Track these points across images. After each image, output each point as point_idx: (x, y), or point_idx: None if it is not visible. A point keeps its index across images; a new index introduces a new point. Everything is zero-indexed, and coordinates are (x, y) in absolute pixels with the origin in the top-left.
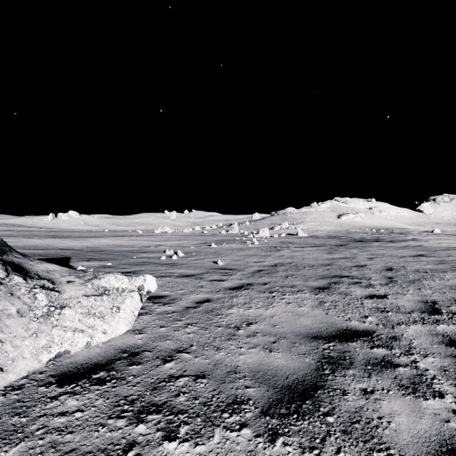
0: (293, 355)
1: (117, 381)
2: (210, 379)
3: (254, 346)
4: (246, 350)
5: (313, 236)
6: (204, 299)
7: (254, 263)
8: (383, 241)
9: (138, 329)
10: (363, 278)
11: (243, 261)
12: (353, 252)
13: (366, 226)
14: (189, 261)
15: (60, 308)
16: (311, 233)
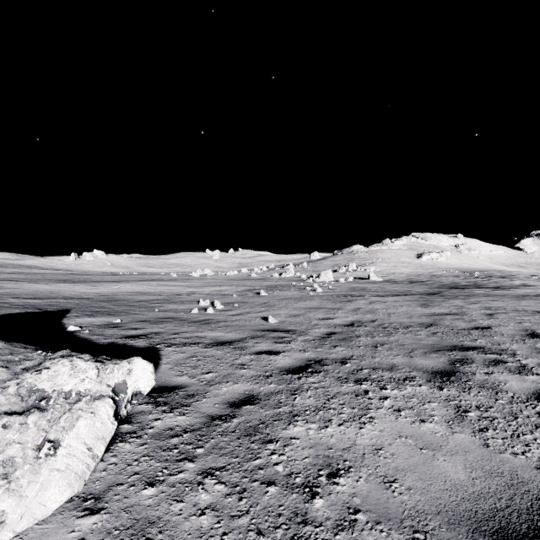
0: None
1: None
2: None
3: None
4: None
5: (389, 281)
6: (245, 396)
7: (320, 320)
8: (487, 288)
9: (95, 493)
10: (502, 351)
11: (304, 317)
12: (458, 304)
13: (454, 268)
14: (230, 316)
15: None
16: (386, 276)
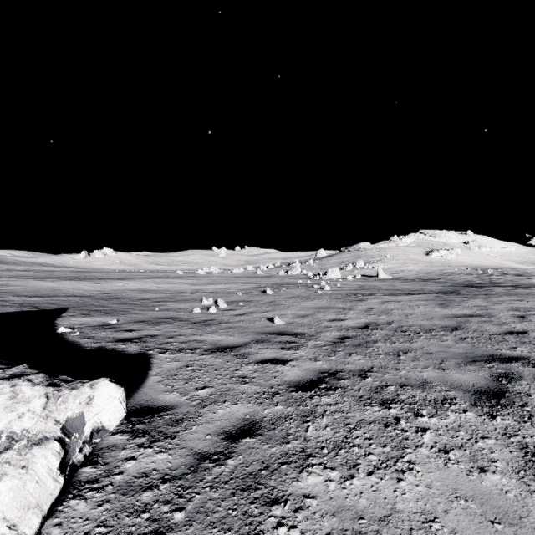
0: None
1: None
2: None
3: None
4: None
5: (399, 279)
6: (245, 422)
7: (331, 322)
8: (506, 286)
9: None
10: None
11: (312, 317)
12: (480, 304)
13: (466, 266)
14: (233, 316)
15: None
16: (395, 274)
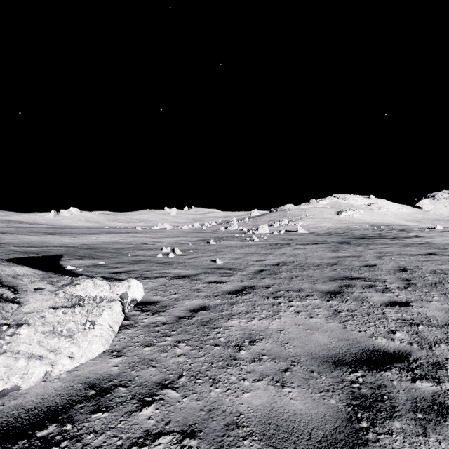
0: (312, 392)
1: (68, 444)
2: (202, 439)
3: (260, 377)
4: (250, 383)
5: (313, 233)
6: (200, 306)
7: (255, 262)
8: (386, 238)
9: (117, 349)
10: (377, 280)
11: (243, 259)
12: (359, 250)
13: (366, 223)
14: (187, 259)
15: (14, 327)
16: (311, 229)
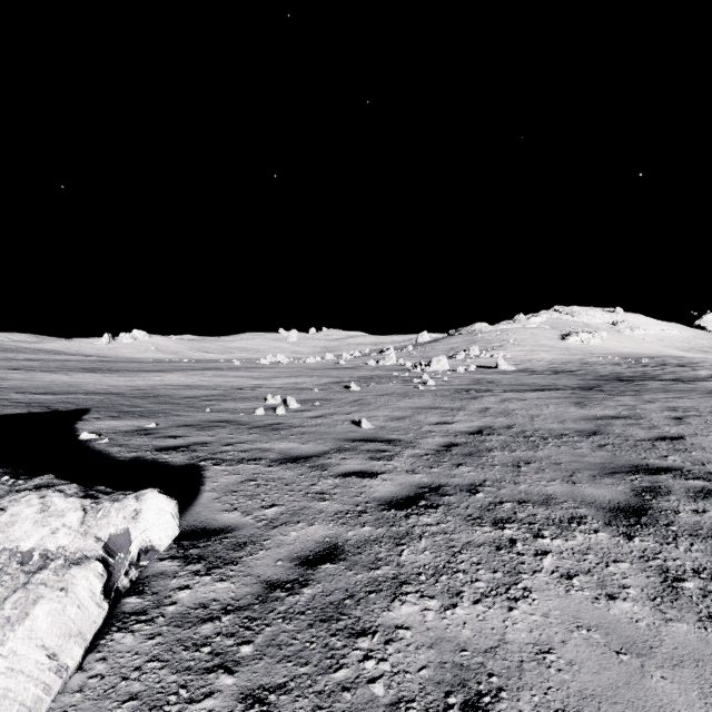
0: None
1: None
2: None
3: None
4: None
5: (525, 371)
6: (324, 546)
7: (434, 425)
8: (663, 381)
9: None
10: (711, 475)
11: (411, 420)
12: (627, 403)
13: (613, 354)
14: (307, 418)
15: None
16: (520, 364)
